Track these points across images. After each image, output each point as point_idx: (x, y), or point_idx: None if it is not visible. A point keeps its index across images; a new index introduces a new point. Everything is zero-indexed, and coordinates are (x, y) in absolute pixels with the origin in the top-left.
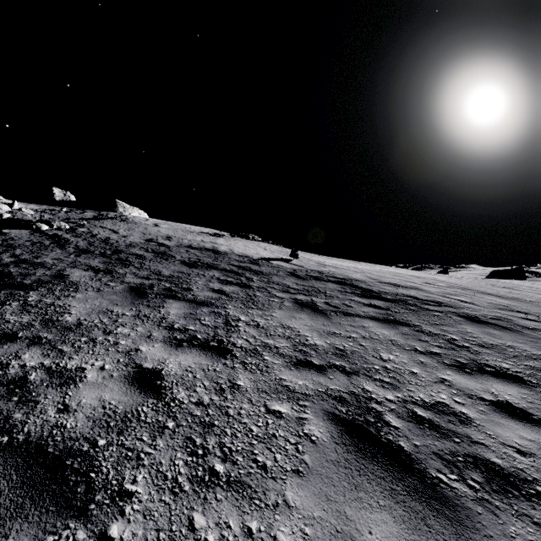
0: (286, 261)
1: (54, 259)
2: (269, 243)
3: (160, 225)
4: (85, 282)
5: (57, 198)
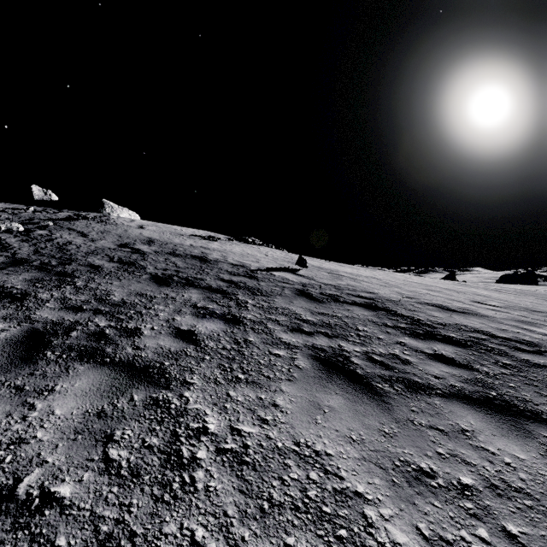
0: (293, 271)
1: None
2: (271, 247)
3: (145, 227)
4: None
5: (37, 197)
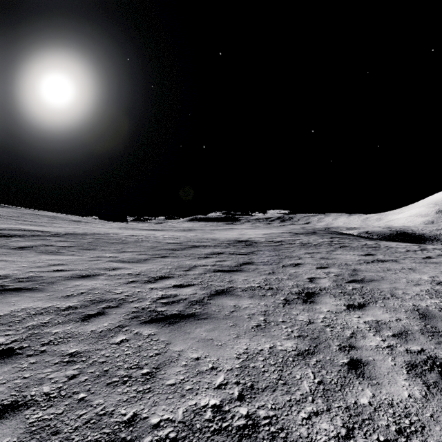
0: None
1: None
2: None
3: None
4: None
5: None
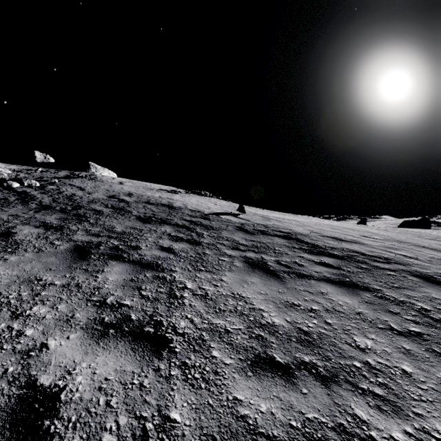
0: (235, 215)
1: (10, 216)
2: (219, 198)
3: (124, 183)
4: (29, 241)
5: (38, 160)
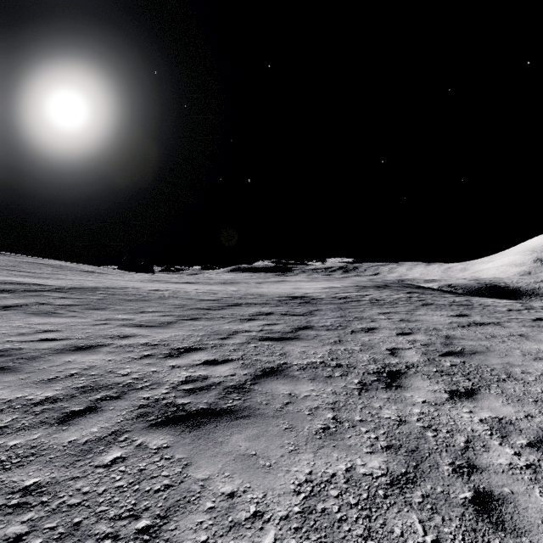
0: None
1: None
2: None
3: None
4: None
5: None
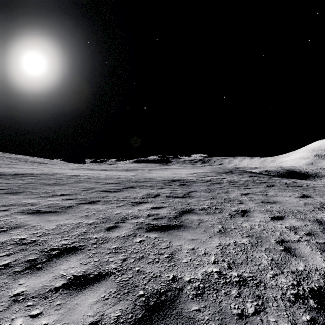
0: None
1: None
2: None
3: None
4: None
5: None
